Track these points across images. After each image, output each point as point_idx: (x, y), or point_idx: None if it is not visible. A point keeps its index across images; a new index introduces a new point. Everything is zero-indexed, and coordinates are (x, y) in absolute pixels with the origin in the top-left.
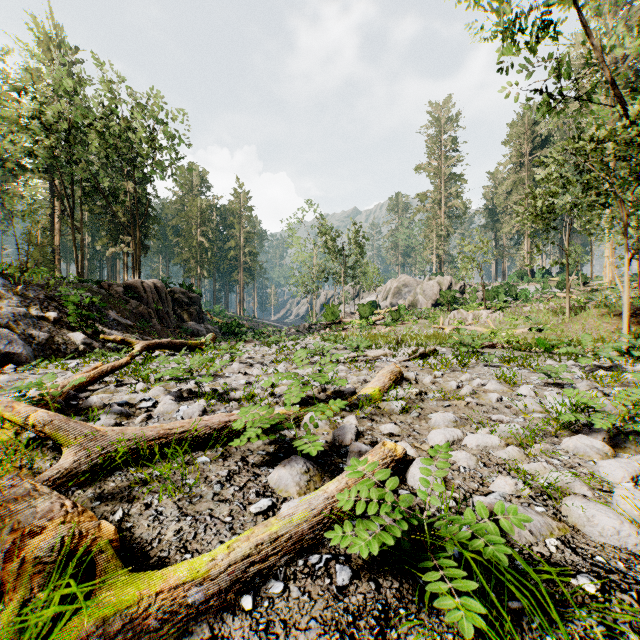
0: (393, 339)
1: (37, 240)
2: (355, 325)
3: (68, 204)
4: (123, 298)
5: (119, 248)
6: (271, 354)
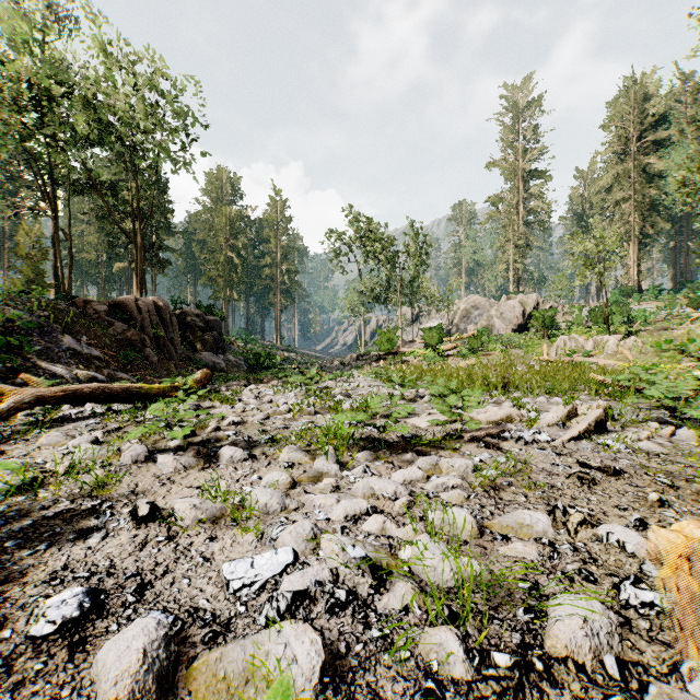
0: (497, 381)
1: (29, 253)
2: (417, 356)
3: (50, 202)
4: (105, 320)
5: (127, 263)
6: (284, 412)
